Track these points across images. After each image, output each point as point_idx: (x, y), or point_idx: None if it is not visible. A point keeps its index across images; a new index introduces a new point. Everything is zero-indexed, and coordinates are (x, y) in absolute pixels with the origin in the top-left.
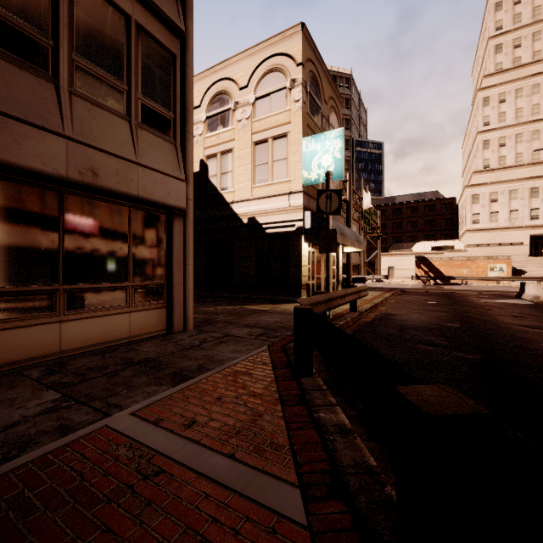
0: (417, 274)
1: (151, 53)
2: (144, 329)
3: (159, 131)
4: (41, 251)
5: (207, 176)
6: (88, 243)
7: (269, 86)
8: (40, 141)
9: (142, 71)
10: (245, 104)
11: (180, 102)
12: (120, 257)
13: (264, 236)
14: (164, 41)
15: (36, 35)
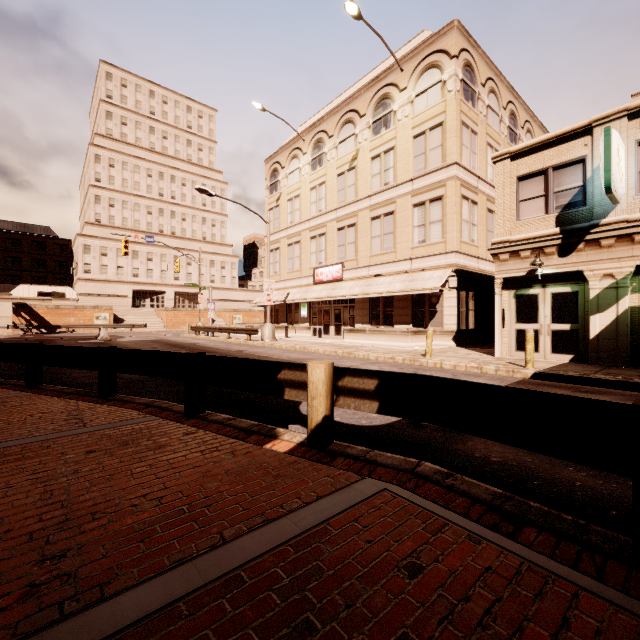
0: (16, 323)
1: None
2: None
3: None
4: None
5: None
6: None
7: None
8: None
9: None
10: None
11: None
12: None
13: None
14: None
15: None
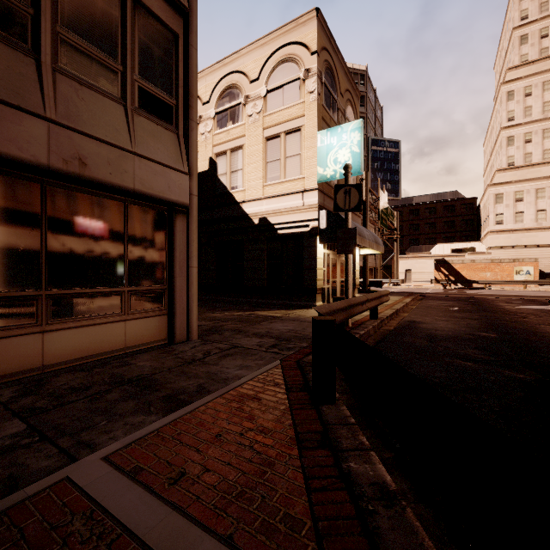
0: (436, 278)
1: (150, 31)
2: (142, 339)
3: (159, 118)
4: (19, 251)
5: (216, 175)
6: (76, 243)
7: (281, 78)
8: (15, 122)
9: (140, 50)
10: (256, 98)
11: (183, 87)
12: (113, 258)
13: (276, 237)
14: (164, 18)
15: (12, 0)
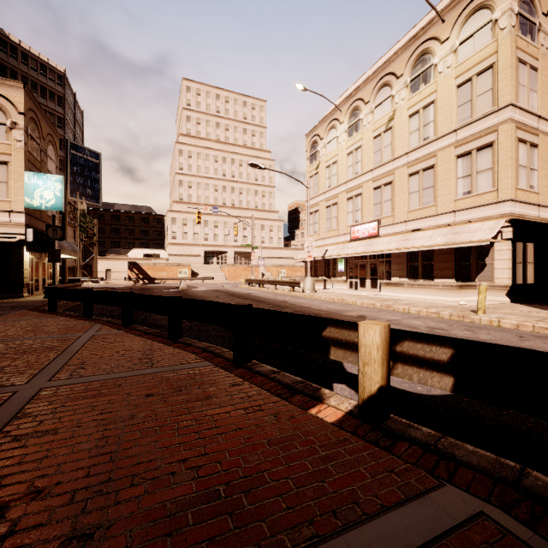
0: (130, 276)
1: None
2: None
3: None
4: None
5: None
6: None
7: None
8: None
9: None
10: None
11: None
12: None
13: None
14: None
15: None
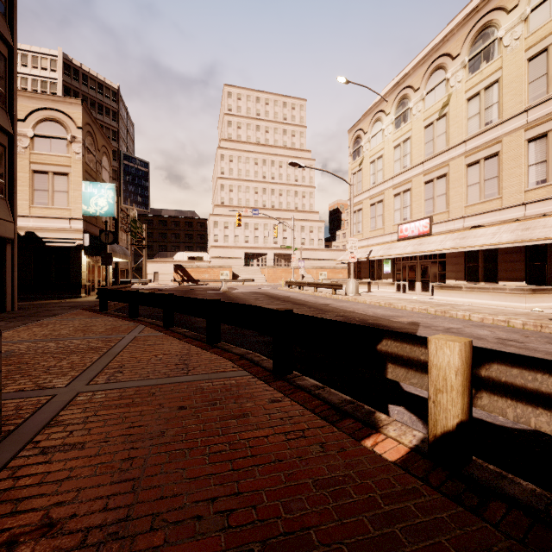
0: (175, 278)
1: None
2: None
3: None
4: None
5: None
6: None
7: (50, 131)
8: None
9: None
10: (22, 135)
11: (8, 174)
12: None
13: (44, 247)
14: (0, 140)
15: None
